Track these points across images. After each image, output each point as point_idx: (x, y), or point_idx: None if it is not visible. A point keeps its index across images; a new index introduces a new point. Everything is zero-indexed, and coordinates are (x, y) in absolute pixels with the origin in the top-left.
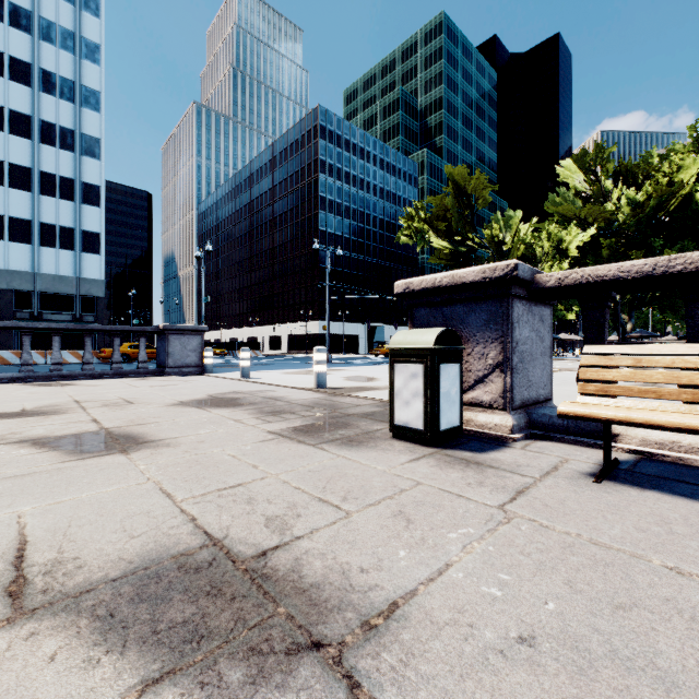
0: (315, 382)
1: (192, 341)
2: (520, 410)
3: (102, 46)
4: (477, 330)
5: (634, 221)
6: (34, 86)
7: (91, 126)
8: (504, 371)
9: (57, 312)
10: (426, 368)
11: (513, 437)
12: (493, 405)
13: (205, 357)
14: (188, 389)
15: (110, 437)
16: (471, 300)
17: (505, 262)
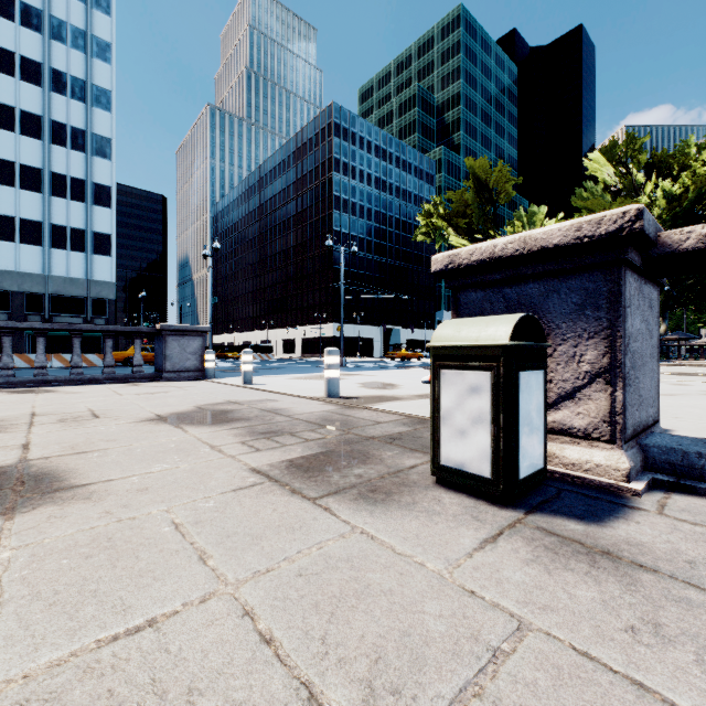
0: (325, 391)
1: (192, 343)
2: (631, 441)
3: (113, 44)
4: (563, 319)
5: (669, 215)
6: (45, 86)
7: (102, 125)
8: (611, 383)
9: (68, 315)
10: (496, 378)
11: (634, 488)
12: (590, 434)
13: (206, 361)
14: (177, 398)
15: (17, 478)
16: (552, 275)
17: (617, 209)
